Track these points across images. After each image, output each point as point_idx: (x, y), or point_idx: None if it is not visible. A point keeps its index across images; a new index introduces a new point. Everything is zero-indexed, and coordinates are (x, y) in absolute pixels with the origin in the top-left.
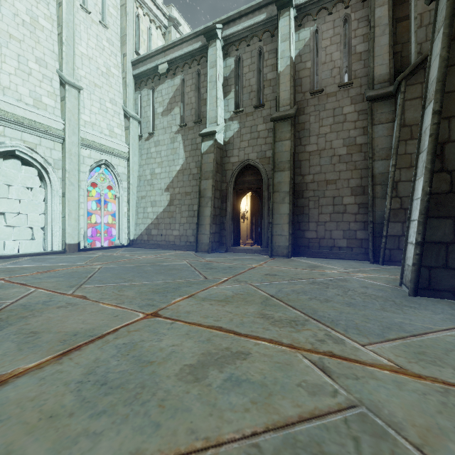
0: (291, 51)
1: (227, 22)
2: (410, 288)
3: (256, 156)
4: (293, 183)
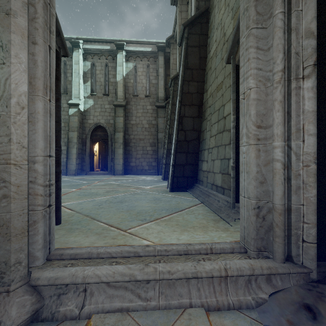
0: (124, 72)
1: (86, 40)
2: (163, 178)
3: (104, 121)
4: (124, 138)
